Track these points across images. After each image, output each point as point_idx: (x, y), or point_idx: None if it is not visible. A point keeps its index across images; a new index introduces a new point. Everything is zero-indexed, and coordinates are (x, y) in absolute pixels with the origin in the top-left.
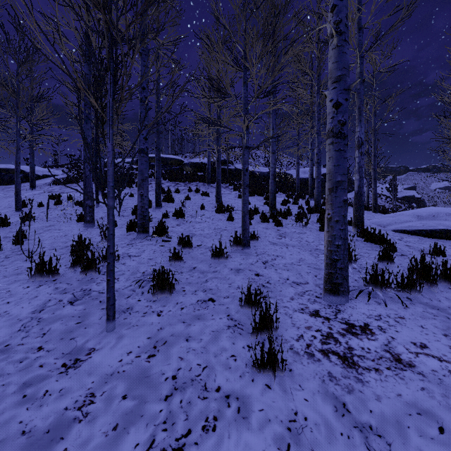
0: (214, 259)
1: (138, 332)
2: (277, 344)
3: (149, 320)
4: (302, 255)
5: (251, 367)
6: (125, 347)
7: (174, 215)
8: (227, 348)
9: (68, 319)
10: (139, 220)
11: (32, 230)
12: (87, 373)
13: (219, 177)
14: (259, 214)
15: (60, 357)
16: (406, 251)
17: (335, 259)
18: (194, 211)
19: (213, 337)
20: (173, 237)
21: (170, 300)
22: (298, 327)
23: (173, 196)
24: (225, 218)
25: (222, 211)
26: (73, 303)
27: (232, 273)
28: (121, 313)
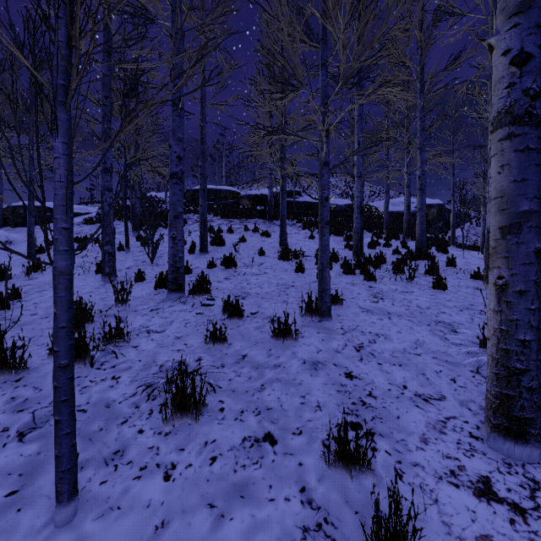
0: (276, 340)
1: (114, 534)
2: None
3: (145, 494)
4: (418, 333)
5: None
6: None
7: (223, 264)
8: None
9: None
10: (170, 274)
11: (35, 286)
12: None
13: (284, 212)
14: (339, 262)
15: None
16: None
17: (518, 369)
18: (250, 258)
19: None
20: (218, 298)
21: (195, 434)
22: (460, 537)
23: (224, 237)
24: (293, 268)
25: (288, 257)
26: (24, 436)
27: (306, 369)
28: (99, 467)
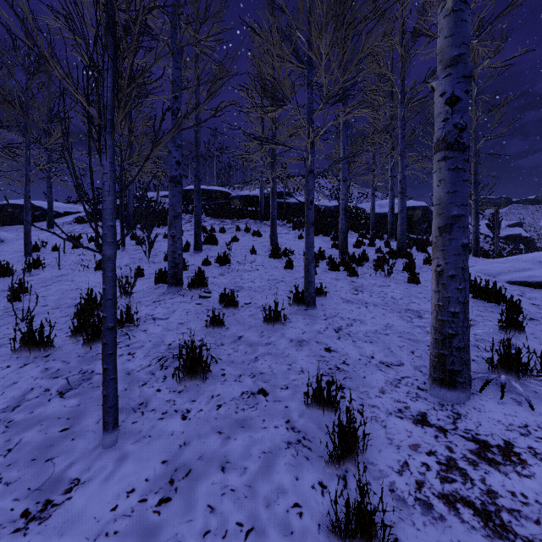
0: (267, 324)
1: (149, 450)
2: (367, 480)
3: (169, 428)
4: (389, 319)
5: (328, 532)
6: (125, 480)
7: (217, 262)
8: (287, 488)
9: (51, 423)
10: (169, 270)
11: (38, 282)
12: (57, 533)
13: (274, 213)
14: (326, 260)
15: (22, 497)
16: (535, 312)
17: (450, 334)
18: (242, 256)
19: (264, 464)
20: (214, 291)
21: (203, 391)
22: (398, 445)
23: (216, 236)
24: (282, 266)
25: (278, 255)
26: (64, 394)
27: (293, 346)
28: (130, 413)
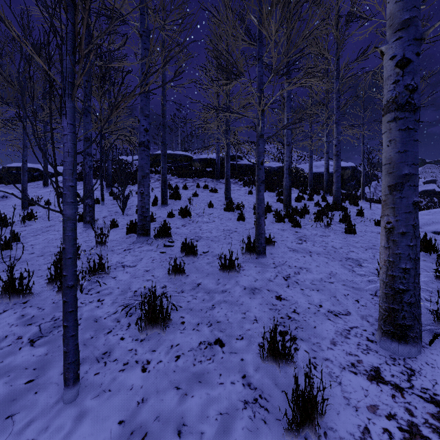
0: (223, 272)
1: (108, 407)
2: None
3: (129, 381)
4: (332, 267)
5: None
6: None
7: (180, 214)
8: None
9: (18, 374)
10: (139, 222)
11: (30, 231)
12: None
13: (228, 173)
14: (272, 212)
15: None
16: None
17: (401, 289)
18: (201, 209)
19: (220, 428)
20: (177, 240)
21: (163, 340)
22: (356, 406)
23: (180, 192)
24: (235, 217)
25: (231, 209)
26: (34, 342)
27: (246, 294)
28: (93, 363)
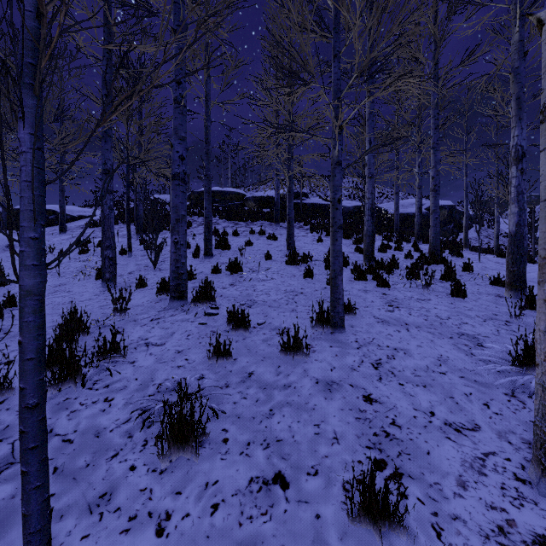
0: (285, 355)
1: None
2: None
3: None
4: (440, 348)
5: None
6: None
7: (228, 269)
8: None
9: None
10: (172, 281)
11: None
12: None
13: (291, 214)
14: (350, 266)
15: None
16: None
17: None
18: (256, 262)
19: None
20: (222, 306)
21: (194, 472)
22: None
23: (229, 240)
24: (301, 274)
25: (295, 261)
26: None
27: (320, 391)
28: (82, 516)
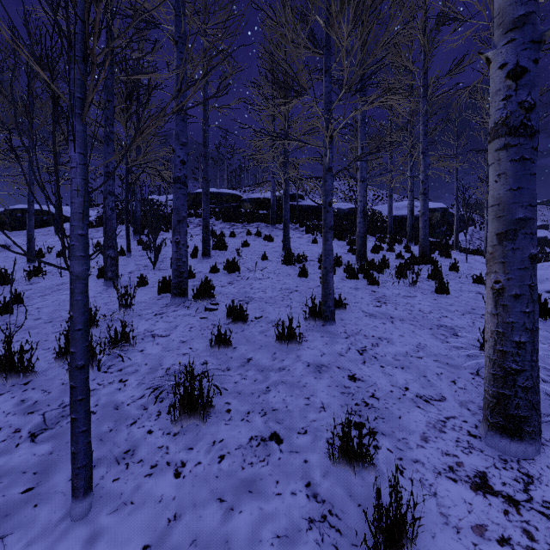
0: (280, 344)
1: (129, 527)
2: None
3: (157, 490)
4: (420, 337)
5: None
6: None
7: (226, 269)
8: None
9: (13, 480)
10: (173, 279)
11: (36, 291)
12: None
13: (287, 216)
14: (343, 266)
15: None
16: None
17: (514, 370)
18: (253, 262)
19: None
20: (222, 302)
21: (203, 434)
22: (456, 527)
23: (226, 241)
24: (296, 273)
25: (291, 262)
26: (36, 437)
27: (310, 372)
28: (111, 466)
